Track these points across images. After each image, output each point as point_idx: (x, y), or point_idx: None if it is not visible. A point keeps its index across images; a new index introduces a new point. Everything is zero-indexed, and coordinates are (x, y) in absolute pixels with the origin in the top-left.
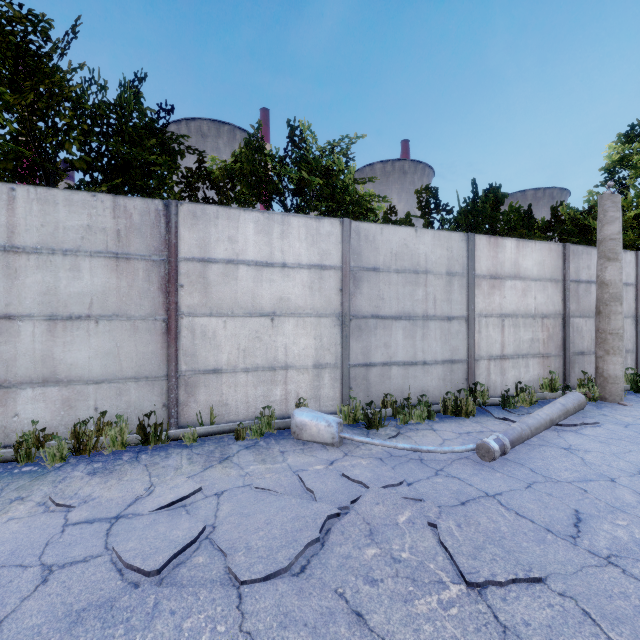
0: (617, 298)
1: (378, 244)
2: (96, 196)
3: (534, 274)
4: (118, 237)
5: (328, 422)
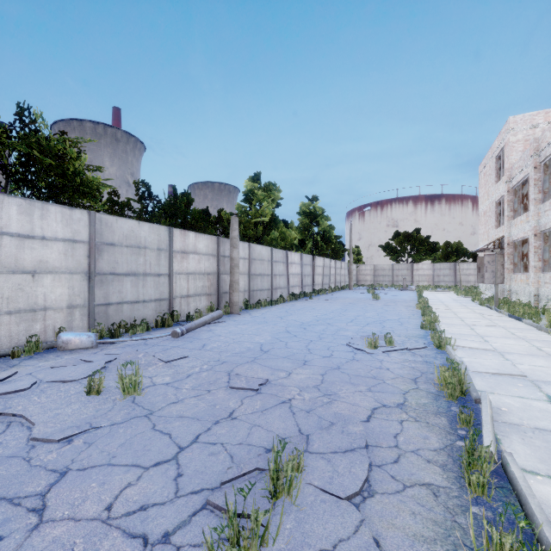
0: (237, 266)
1: (115, 229)
2: None
3: (204, 252)
4: None
5: (89, 335)
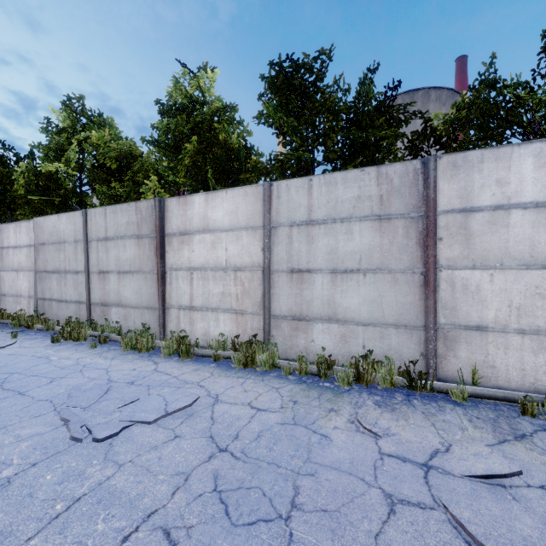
0: None
1: None
2: (363, 170)
3: None
4: (380, 201)
5: None
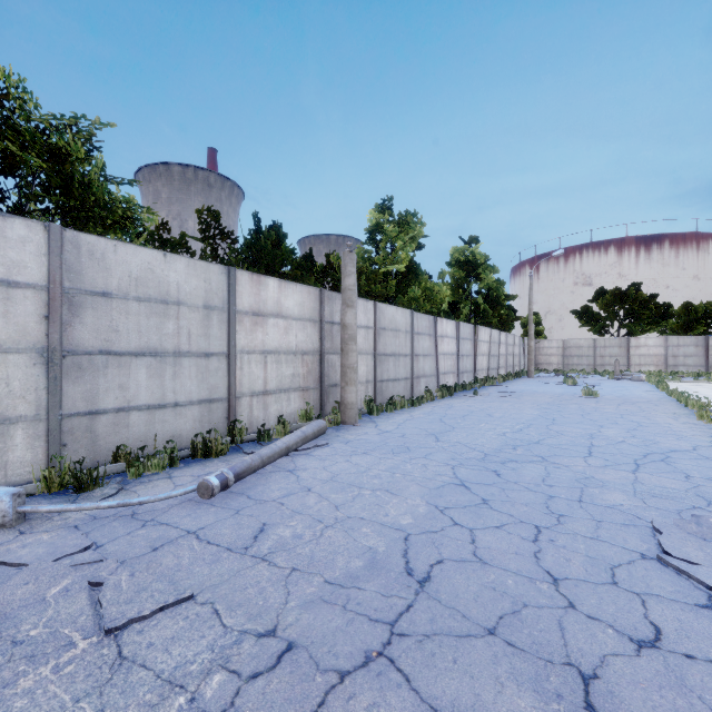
0: (353, 338)
1: (110, 264)
2: None
3: (295, 314)
4: None
5: None
